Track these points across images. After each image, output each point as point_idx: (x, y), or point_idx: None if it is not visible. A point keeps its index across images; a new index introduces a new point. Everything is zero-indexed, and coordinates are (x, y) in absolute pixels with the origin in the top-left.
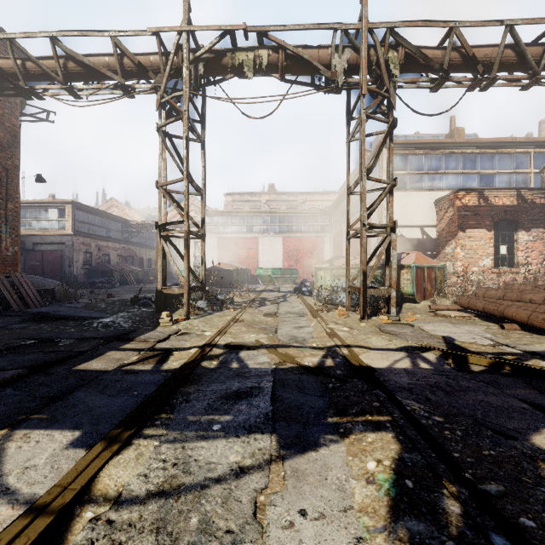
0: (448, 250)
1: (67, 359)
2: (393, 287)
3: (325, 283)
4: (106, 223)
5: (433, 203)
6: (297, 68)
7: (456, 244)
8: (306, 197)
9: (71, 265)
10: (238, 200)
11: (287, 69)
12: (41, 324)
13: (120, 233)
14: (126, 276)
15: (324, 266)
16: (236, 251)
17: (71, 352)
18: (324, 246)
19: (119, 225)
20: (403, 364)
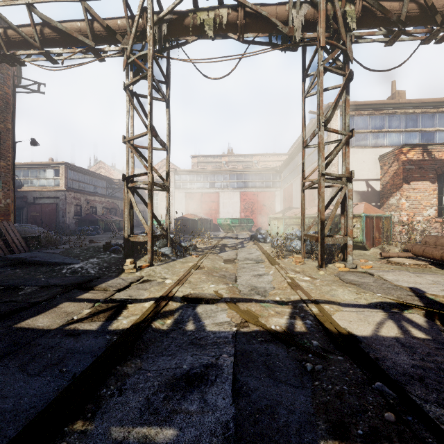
0: (392, 201)
1: (17, 312)
2: (350, 235)
3: (279, 231)
4: (93, 181)
5: (378, 158)
6: (255, 26)
7: (401, 196)
8: (259, 159)
9: (64, 215)
10: (202, 161)
11: (246, 27)
12: (16, 270)
13: (105, 189)
14: (109, 225)
15: (277, 216)
16: (200, 204)
17: (23, 304)
18: (275, 199)
19: (105, 182)
20: (390, 331)
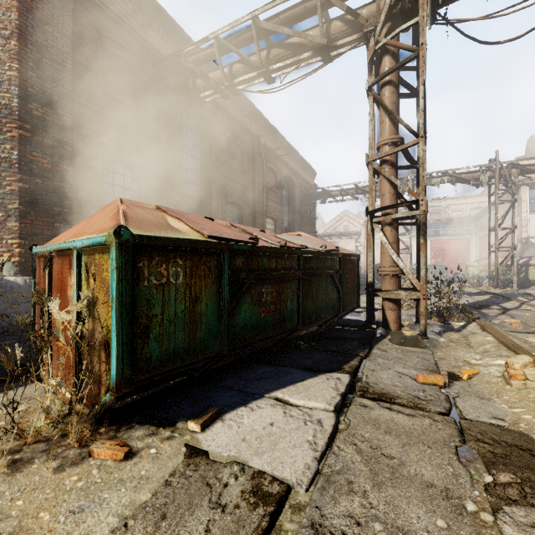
0: None
1: None
2: (514, 275)
3: (474, 274)
4: None
5: None
6: (461, 181)
7: None
8: (449, 202)
9: None
10: None
11: (456, 182)
12: None
13: None
14: None
15: (472, 264)
16: None
17: None
18: (469, 246)
19: None
20: (504, 293)
